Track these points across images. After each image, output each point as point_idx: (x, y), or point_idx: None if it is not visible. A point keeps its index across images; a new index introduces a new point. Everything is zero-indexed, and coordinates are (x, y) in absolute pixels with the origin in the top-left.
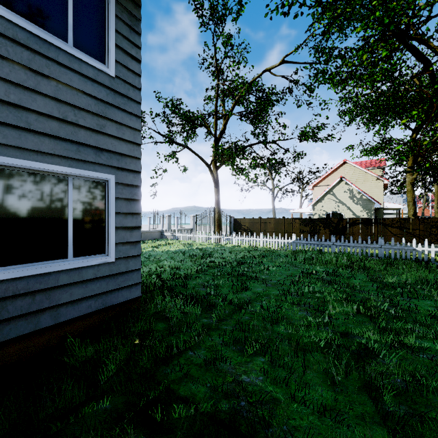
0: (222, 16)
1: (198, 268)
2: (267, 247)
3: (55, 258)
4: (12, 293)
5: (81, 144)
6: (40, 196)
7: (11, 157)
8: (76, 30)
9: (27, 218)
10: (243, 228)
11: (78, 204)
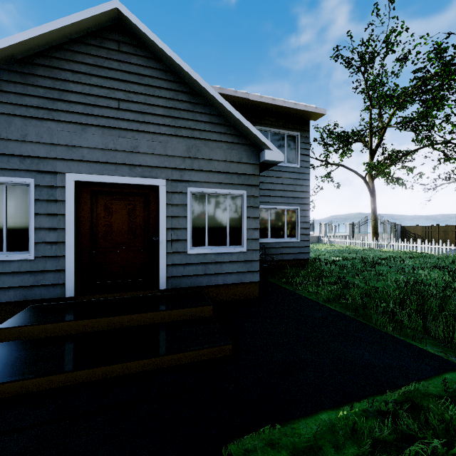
0: (370, 60)
1: (344, 258)
2: (425, 253)
3: (281, 237)
4: (272, 246)
5: (289, 197)
6: (278, 217)
7: (272, 206)
8: (287, 156)
9: (275, 224)
10: (414, 237)
11: (287, 219)
